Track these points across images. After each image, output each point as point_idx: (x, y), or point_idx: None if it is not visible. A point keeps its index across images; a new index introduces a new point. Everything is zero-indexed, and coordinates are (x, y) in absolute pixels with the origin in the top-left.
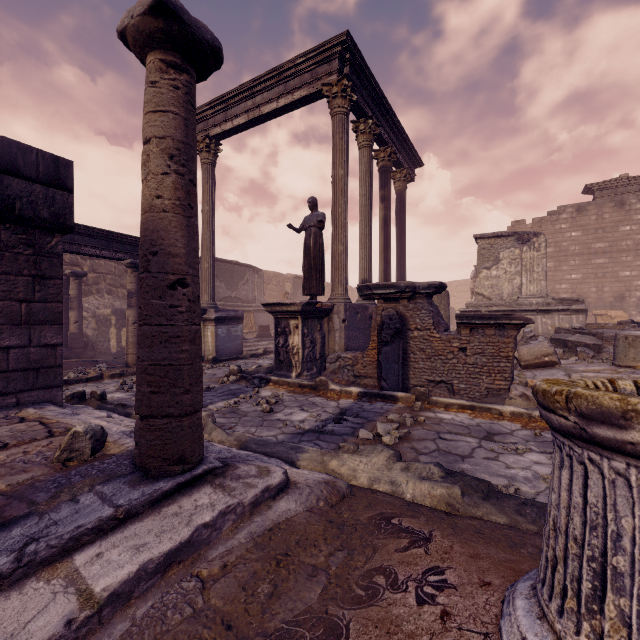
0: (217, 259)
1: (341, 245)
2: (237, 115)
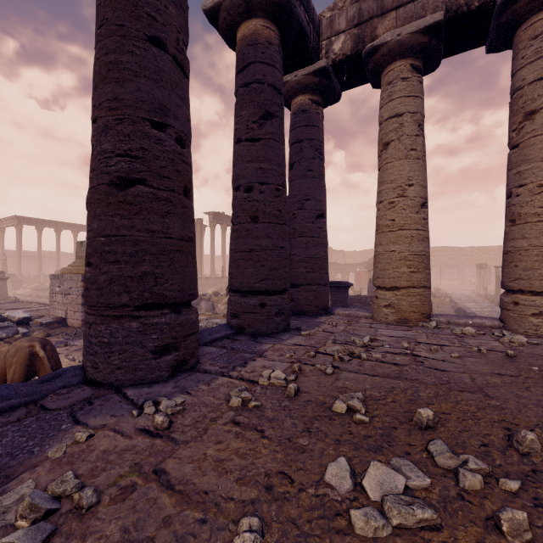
0: (27, 256)
1: (18, 262)
2: (5, 224)
